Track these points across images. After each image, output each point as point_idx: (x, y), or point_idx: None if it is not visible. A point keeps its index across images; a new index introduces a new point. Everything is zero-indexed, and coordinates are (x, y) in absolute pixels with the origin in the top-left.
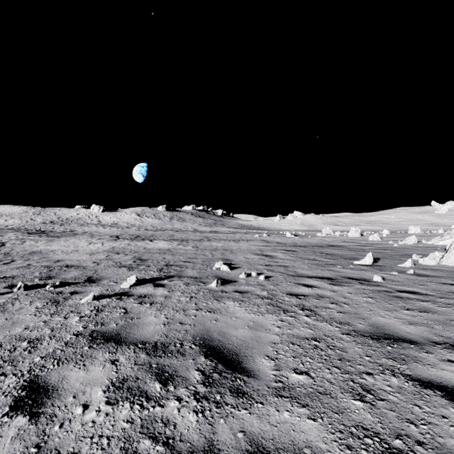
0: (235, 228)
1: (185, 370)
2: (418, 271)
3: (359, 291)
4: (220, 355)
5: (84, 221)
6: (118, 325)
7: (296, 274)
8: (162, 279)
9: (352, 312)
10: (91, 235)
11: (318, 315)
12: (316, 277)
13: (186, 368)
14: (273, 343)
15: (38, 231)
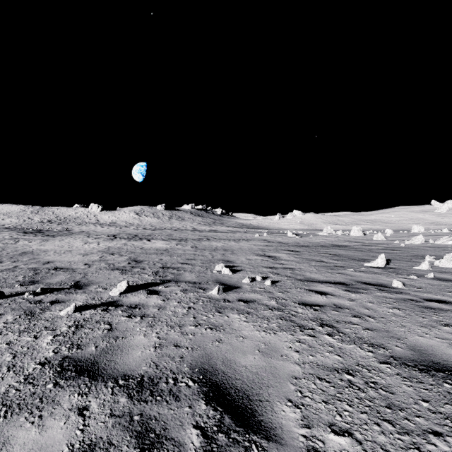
0: (234, 227)
1: (178, 427)
2: (438, 274)
3: (381, 299)
4: (226, 398)
5: (82, 220)
6: (97, 349)
7: (305, 279)
8: (156, 284)
9: (382, 329)
10: (88, 235)
11: (341, 333)
12: (328, 281)
13: (180, 423)
14: (294, 378)
15: (34, 230)
